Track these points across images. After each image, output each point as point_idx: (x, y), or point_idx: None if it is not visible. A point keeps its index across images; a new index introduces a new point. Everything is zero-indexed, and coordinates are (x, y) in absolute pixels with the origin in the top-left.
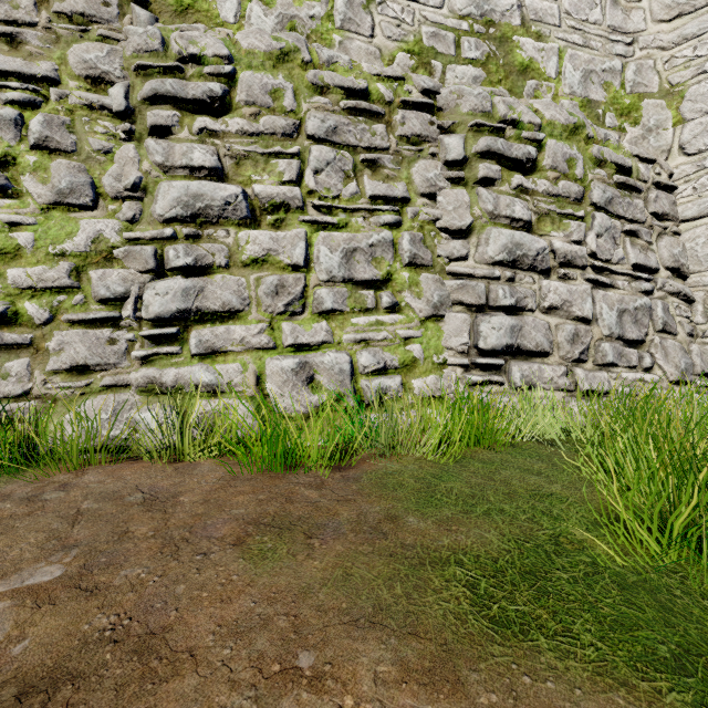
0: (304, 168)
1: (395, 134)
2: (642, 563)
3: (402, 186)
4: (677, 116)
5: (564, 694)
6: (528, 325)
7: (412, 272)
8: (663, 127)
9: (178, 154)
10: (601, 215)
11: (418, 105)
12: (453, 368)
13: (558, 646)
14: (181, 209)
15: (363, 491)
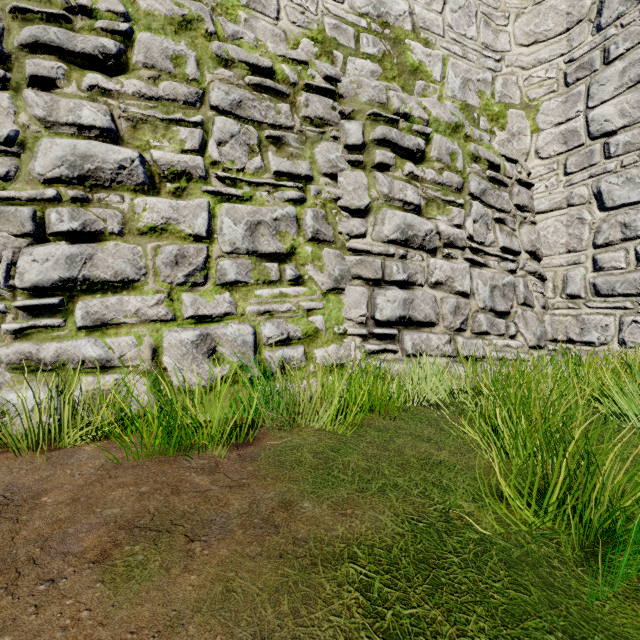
0: (208, 139)
1: (299, 114)
2: (523, 533)
3: (305, 164)
4: (534, 126)
5: None
6: (418, 298)
7: (315, 247)
8: (523, 134)
9: (64, 109)
10: (477, 203)
11: (321, 90)
12: (352, 338)
13: None
14: (67, 169)
15: (259, 473)
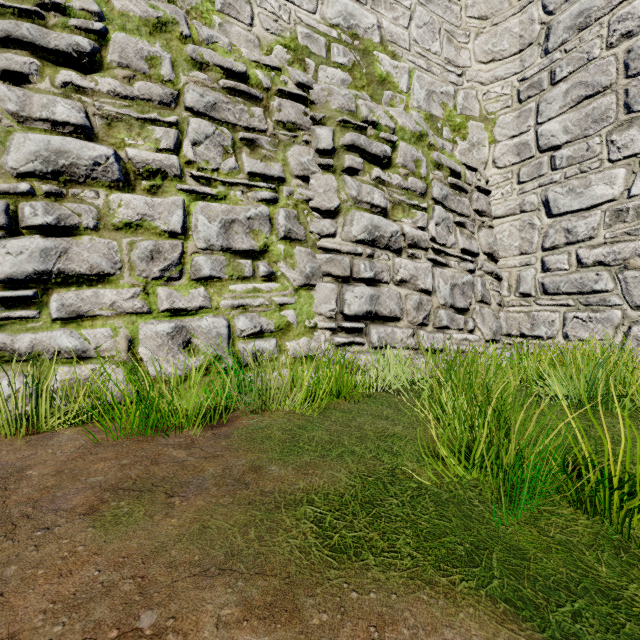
0: (183, 138)
1: (272, 118)
2: (454, 483)
3: (278, 166)
4: (491, 137)
5: (383, 600)
6: (384, 295)
7: (287, 245)
8: (482, 144)
9: (37, 105)
10: (439, 208)
11: (294, 96)
12: (322, 332)
13: (383, 561)
14: (41, 164)
15: (232, 446)
